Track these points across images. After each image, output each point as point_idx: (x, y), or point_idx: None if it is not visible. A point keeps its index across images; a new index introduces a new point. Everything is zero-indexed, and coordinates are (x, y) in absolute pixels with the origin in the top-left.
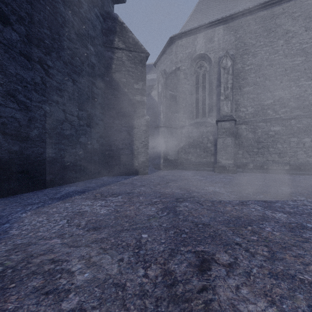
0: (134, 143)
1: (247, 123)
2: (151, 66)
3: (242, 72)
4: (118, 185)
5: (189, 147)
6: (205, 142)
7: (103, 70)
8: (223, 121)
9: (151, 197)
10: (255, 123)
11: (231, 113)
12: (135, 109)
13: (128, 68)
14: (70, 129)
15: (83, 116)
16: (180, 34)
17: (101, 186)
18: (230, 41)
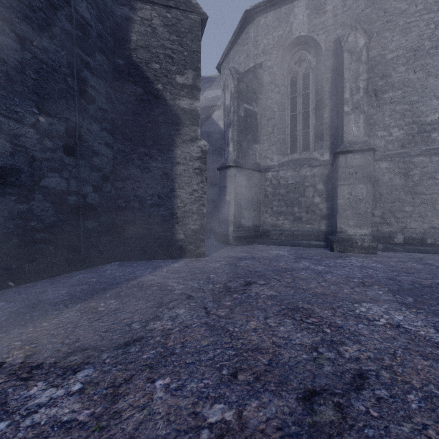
0: (176, 194)
1: (391, 157)
2: (213, 79)
3: (380, 64)
4: (121, 297)
5: (280, 205)
6: (310, 195)
7: (110, 42)
8: (349, 152)
9: (202, 377)
10: (408, 158)
11: (365, 137)
12: (179, 125)
13: (164, 43)
14: (10, 154)
15: (53, 128)
16: (263, 4)
17: (76, 299)
18: (357, 8)
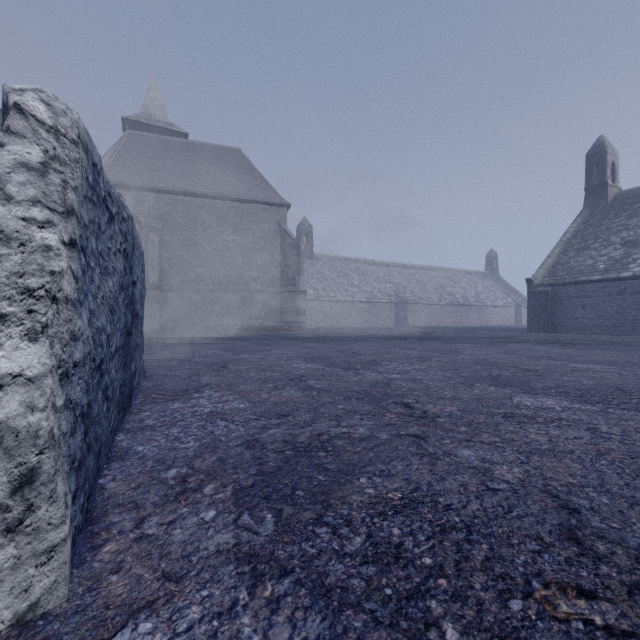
0: None
1: (175, 291)
2: None
3: (171, 244)
4: None
5: None
6: None
7: None
8: (150, 289)
9: None
10: (182, 292)
11: (158, 283)
12: None
13: None
14: None
15: None
16: None
17: None
18: (161, 212)
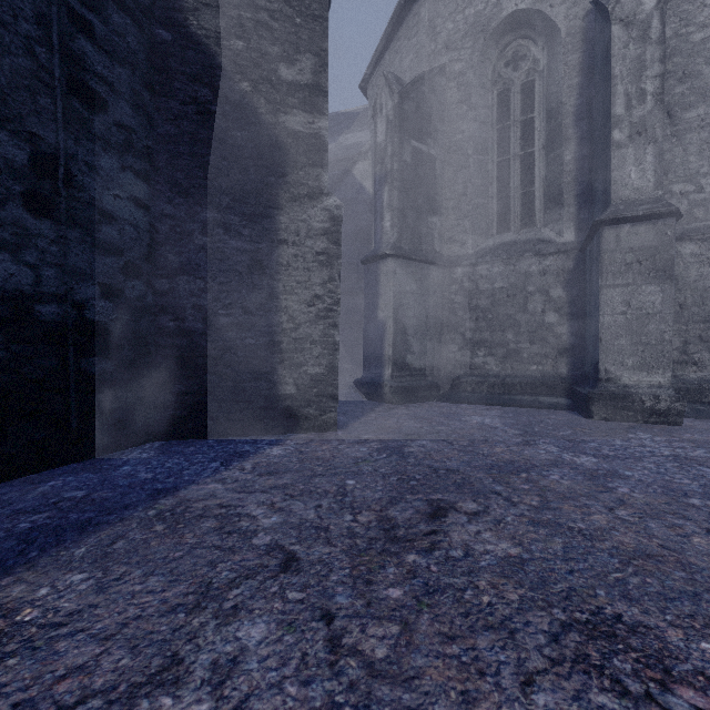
0: (279, 304)
1: (703, 233)
2: (354, 115)
3: (679, 53)
4: (109, 560)
5: (480, 328)
6: (538, 309)
7: None
8: (625, 220)
9: None
10: None
11: (657, 190)
12: (285, 166)
13: None
14: None
15: None
16: None
17: None
18: None
